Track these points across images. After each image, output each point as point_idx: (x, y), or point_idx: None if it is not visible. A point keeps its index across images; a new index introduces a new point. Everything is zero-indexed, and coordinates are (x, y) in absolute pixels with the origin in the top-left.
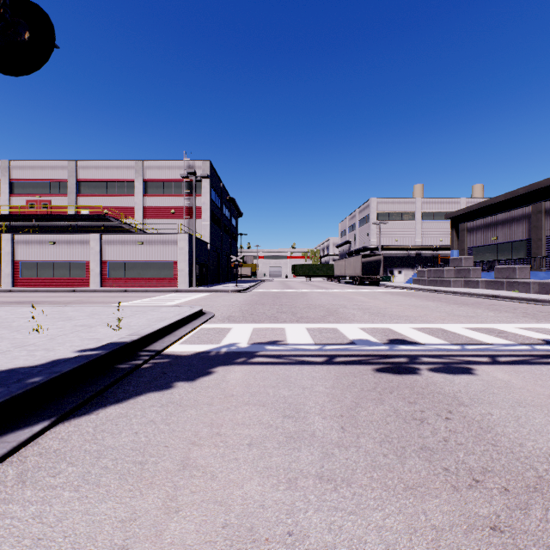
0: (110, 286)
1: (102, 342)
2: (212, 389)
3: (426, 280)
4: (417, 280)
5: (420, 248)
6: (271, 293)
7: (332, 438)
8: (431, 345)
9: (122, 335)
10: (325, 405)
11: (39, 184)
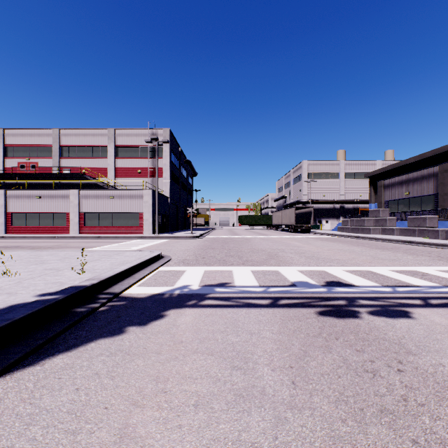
0: (86, 233)
1: (64, 286)
2: (162, 335)
3: (349, 228)
4: (341, 228)
5: (344, 202)
6: (221, 239)
7: (283, 397)
8: (365, 287)
9: (84, 278)
10: (273, 353)
11: (29, 148)
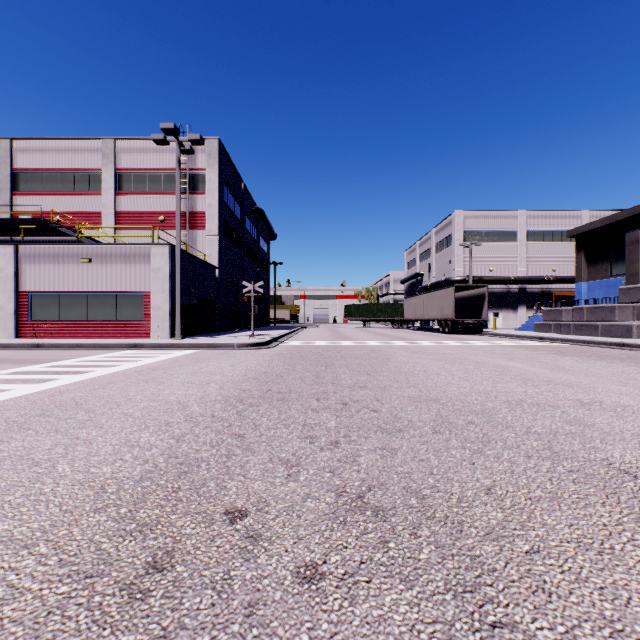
0: (33, 336)
1: None
2: None
3: (571, 325)
4: (544, 326)
5: (526, 281)
6: (314, 350)
7: None
8: None
9: None
10: None
11: None
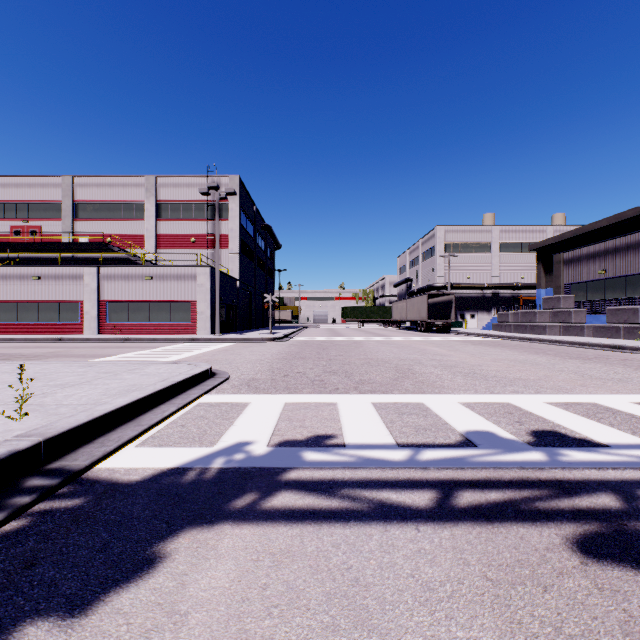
0: (110, 333)
1: None
2: None
3: (511, 326)
4: (498, 326)
5: (498, 287)
6: (316, 342)
7: None
8: (624, 447)
9: (13, 433)
10: None
11: (27, 206)
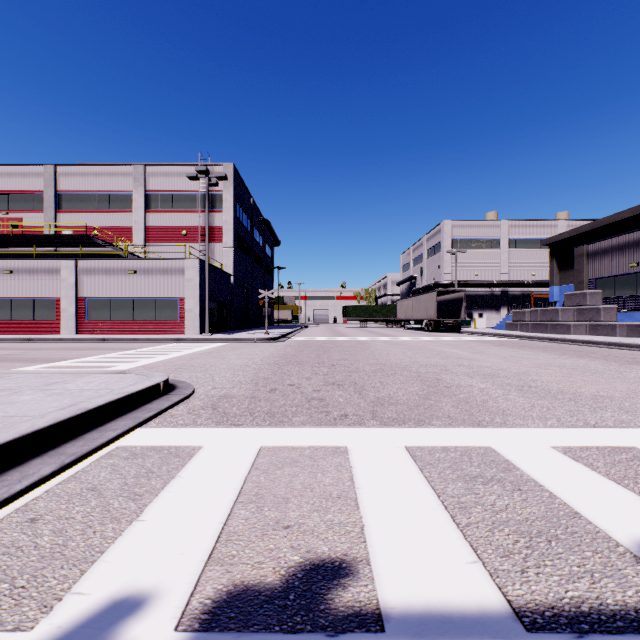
0: (90, 333)
1: None
2: None
3: (529, 325)
4: (512, 325)
5: (507, 284)
6: (316, 343)
7: None
8: None
9: None
10: None
11: (7, 196)
